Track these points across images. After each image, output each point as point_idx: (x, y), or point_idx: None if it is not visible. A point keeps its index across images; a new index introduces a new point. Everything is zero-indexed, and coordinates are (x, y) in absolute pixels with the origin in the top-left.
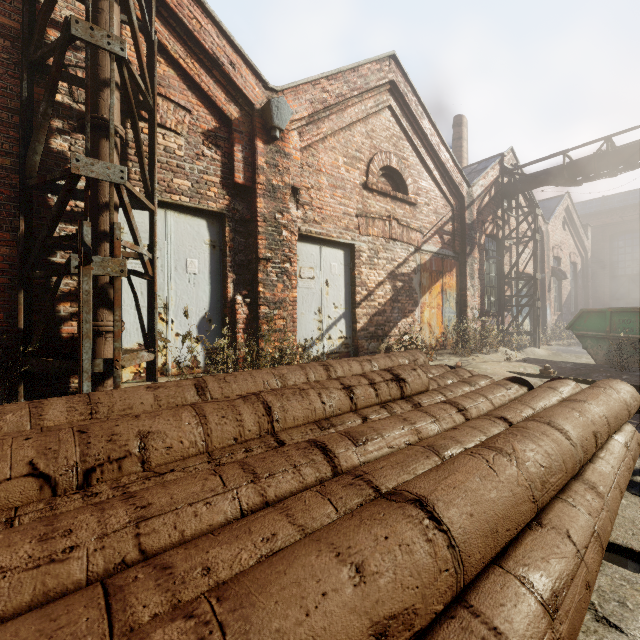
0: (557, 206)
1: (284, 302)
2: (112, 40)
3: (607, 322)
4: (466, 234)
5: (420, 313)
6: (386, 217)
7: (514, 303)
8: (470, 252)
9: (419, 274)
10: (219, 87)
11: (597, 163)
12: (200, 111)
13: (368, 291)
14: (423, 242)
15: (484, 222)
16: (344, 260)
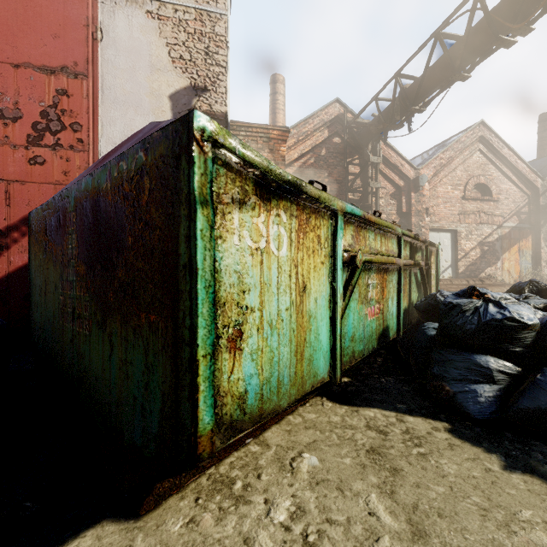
0: None
1: None
2: (378, 184)
3: None
4: (540, 212)
5: (501, 264)
6: (476, 212)
7: None
8: (544, 223)
9: (500, 241)
10: (396, 175)
11: None
12: (389, 187)
13: (465, 253)
14: (503, 222)
15: None
16: (451, 238)
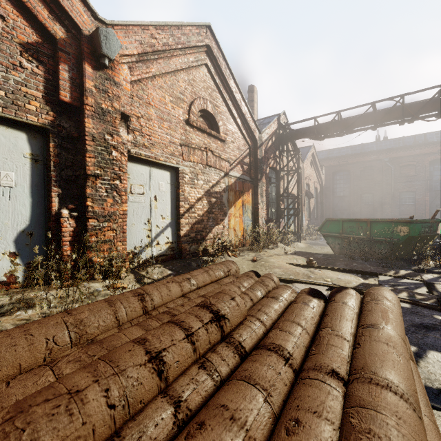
0: (308, 152)
1: (114, 215)
2: None
3: (340, 227)
4: (258, 166)
5: (228, 221)
6: (204, 148)
7: (285, 213)
8: (260, 178)
9: (227, 192)
10: (41, 2)
11: (333, 127)
12: (17, 21)
13: (190, 205)
14: (230, 169)
15: (269, 158)
16: (170, 180)
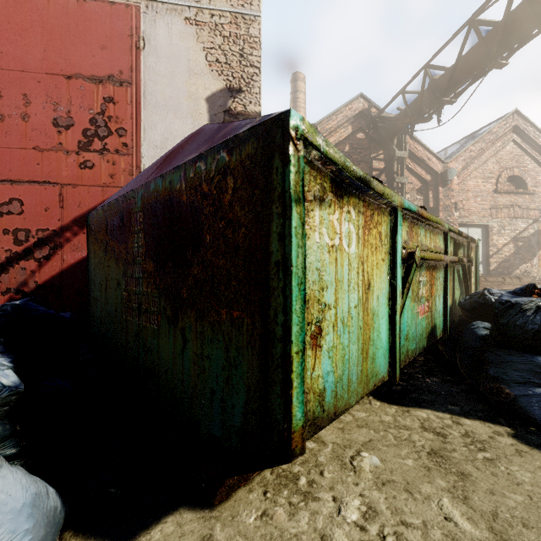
0: None
1: None
2: (404, 179)
3: None
4: None
5: (537, 261)
6: (510, 206)
7: None
8: None
9: (536, 236)
10: (423, 170)
11: None
12: (415, 181)
13: (497, 249)
14: (540, 216)
15: None
16: (481, 233)
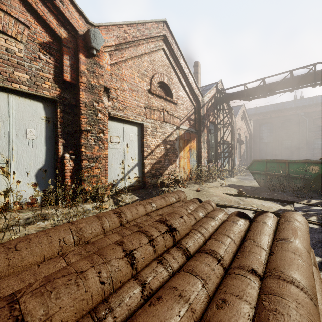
0: (239, 110)
1: (99, 158)
2: None
3: (264, 166)
4: (201, 121)
5: (179, 162)
6: (161, 109)
7: (222, 155)
8: (203, 130)
9: (178, 141)
10: (52, 15)
11: (258, 90)
12: (37, 28)
13: (151, 150)
14: (180, 124)
15: (209, 115)
16: (137, 132)
